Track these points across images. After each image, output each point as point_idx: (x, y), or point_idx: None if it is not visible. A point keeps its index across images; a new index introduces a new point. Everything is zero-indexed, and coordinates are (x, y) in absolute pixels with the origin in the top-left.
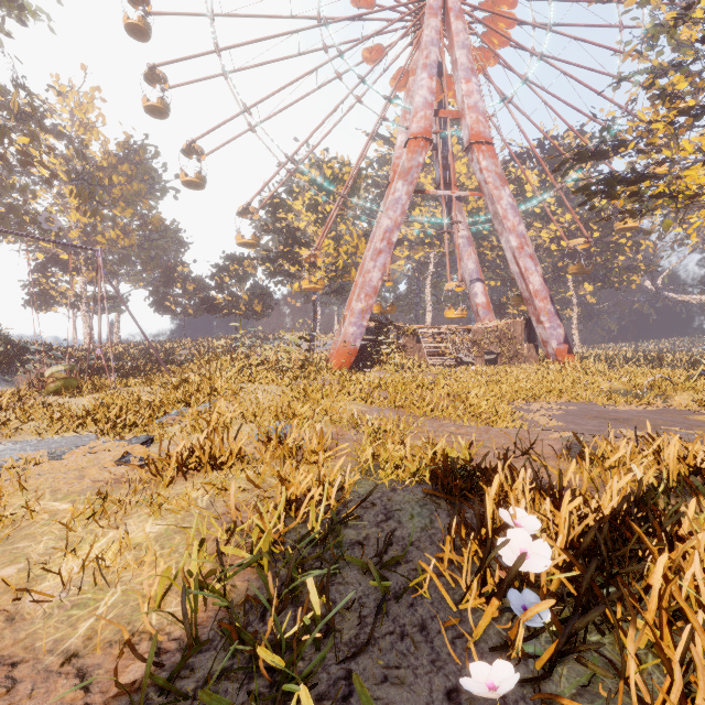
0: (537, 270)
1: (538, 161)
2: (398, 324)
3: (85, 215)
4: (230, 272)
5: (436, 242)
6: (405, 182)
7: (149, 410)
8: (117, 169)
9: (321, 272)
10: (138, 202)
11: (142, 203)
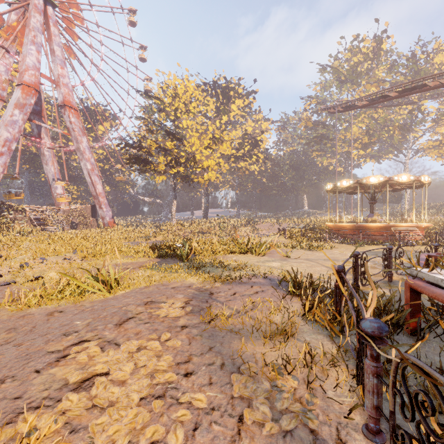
0: (100, 183)
1: (83, 113)
2: (9, 203)
3: None
4: None
5: None
6: (22, 112)
7: None
8: None
9: None
10: None
11: None
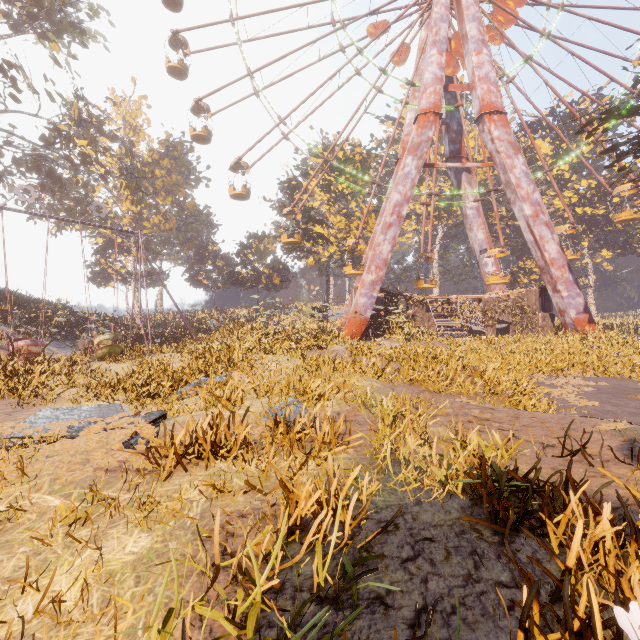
0: (553, 238)
1: (550, 129)
2: (407, 294)
3: (132, 204)
4: (253, 249)
5: (444, 215)
6: (415, 157)
7: (171, 380)
8: (159, 164)
9: (333, 247)
10: (176, 191)
11: (180, 192)
